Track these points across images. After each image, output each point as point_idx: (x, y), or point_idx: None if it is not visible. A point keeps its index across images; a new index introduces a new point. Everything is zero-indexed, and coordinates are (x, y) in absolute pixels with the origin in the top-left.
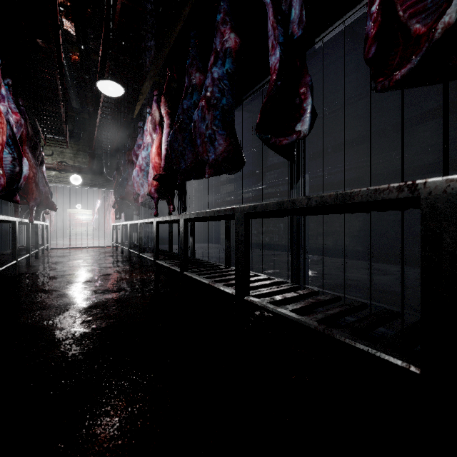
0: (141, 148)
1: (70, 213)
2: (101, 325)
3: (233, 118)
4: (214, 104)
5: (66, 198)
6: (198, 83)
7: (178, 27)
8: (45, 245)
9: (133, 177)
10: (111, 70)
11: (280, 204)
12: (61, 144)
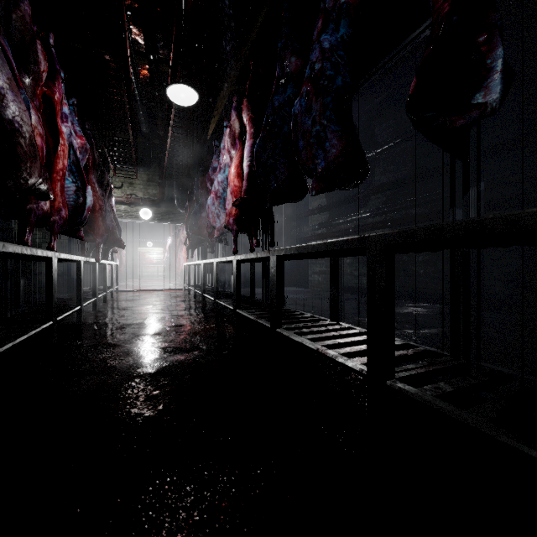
0: (217, 171)
1: (141, 252)
2: (170, 407)
3: (350, 108)
4: (325, 87)
5: (137, 235)
6: (293, 70)
7: (262, 15)
8: (114, 288)
9: (207, 206)
10: (183, 75)
11: (475, 225)
12: (130, 174)
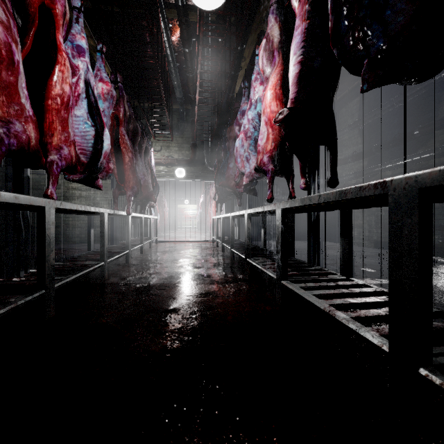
0: (248, 108)
1: (180, 209)
2: None
3: None
4: None
5: (177, 195)
6: None
7: None
8: (152, 239)
9: (237, 149)
10: None
11: None
12: (166, 137)
